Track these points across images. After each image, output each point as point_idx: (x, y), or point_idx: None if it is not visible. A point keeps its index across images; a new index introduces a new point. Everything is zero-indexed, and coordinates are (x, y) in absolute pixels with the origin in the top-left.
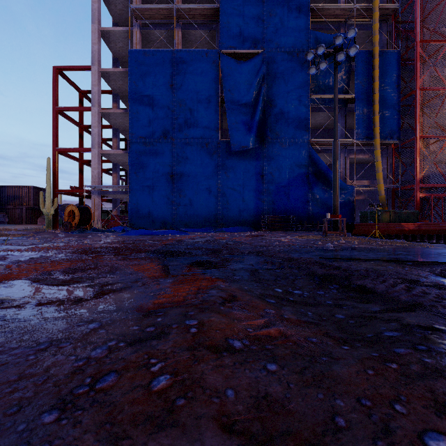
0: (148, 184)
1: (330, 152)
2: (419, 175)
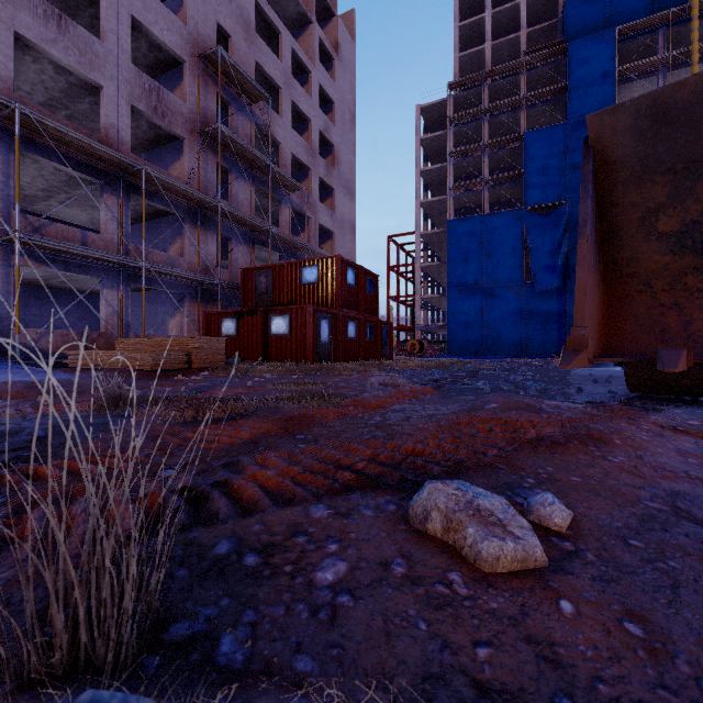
0: (462, 321)
1: None
2: None
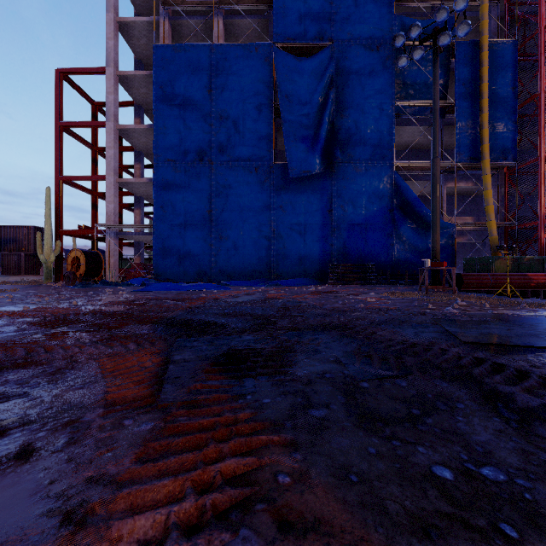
0: (178, 222)
1: (421, 180)
2: (545, 209)
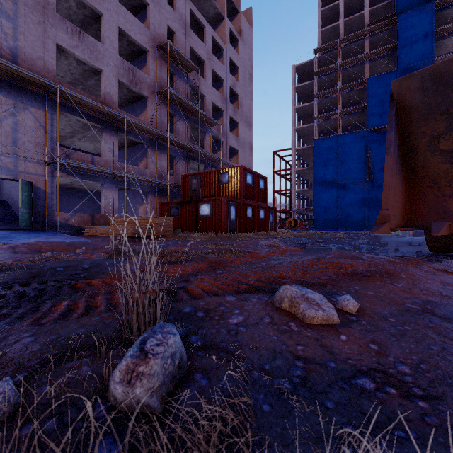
0: (323, 206)
1: None
2: None
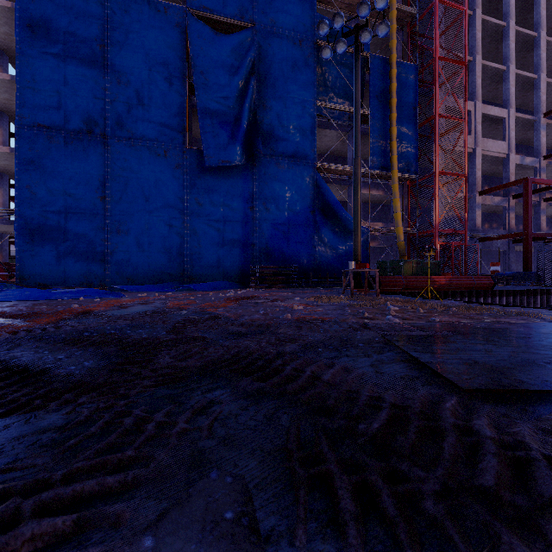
0: (55, 208)
1: (339, 184)
2: (439, 219)
